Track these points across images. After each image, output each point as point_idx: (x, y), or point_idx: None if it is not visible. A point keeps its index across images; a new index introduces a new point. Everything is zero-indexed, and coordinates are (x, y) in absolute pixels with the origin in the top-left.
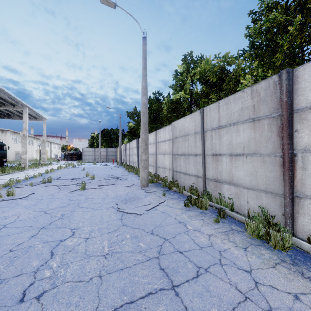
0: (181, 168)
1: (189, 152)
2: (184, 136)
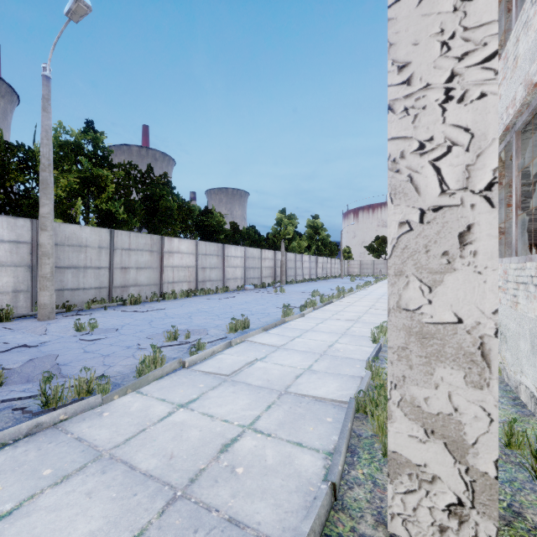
0: (66, 284)
1: (87, 265)
2: (78, 247)
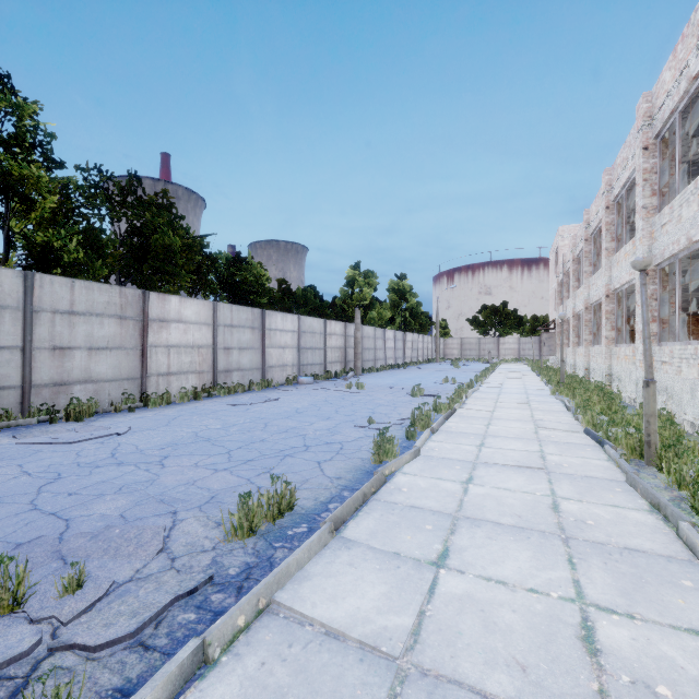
0: None
1: None
2: None
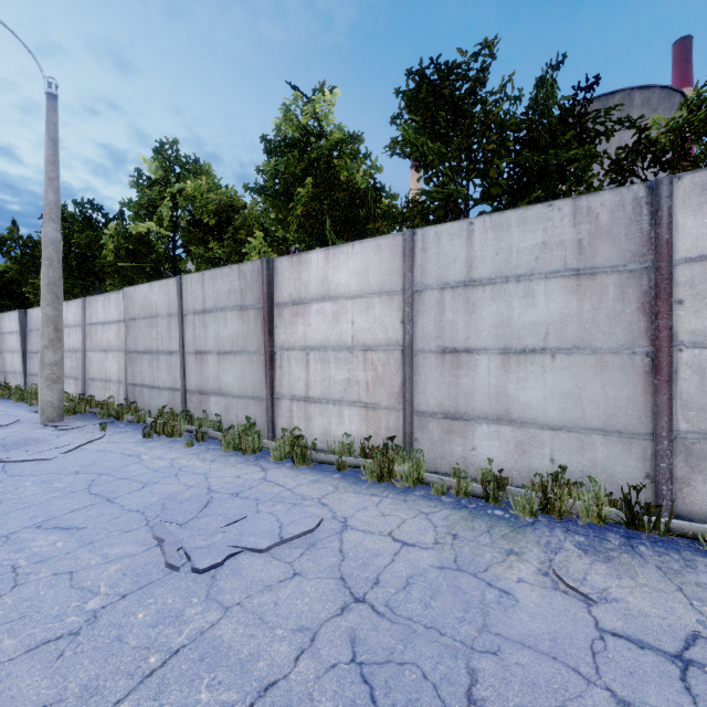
0: (144, 378)
1: (159, 347)
2: (150, 318)
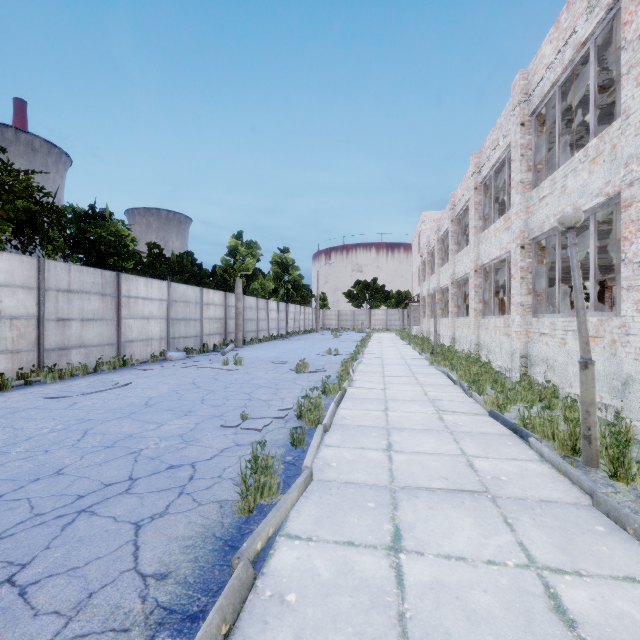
0: None
1: None
2: None
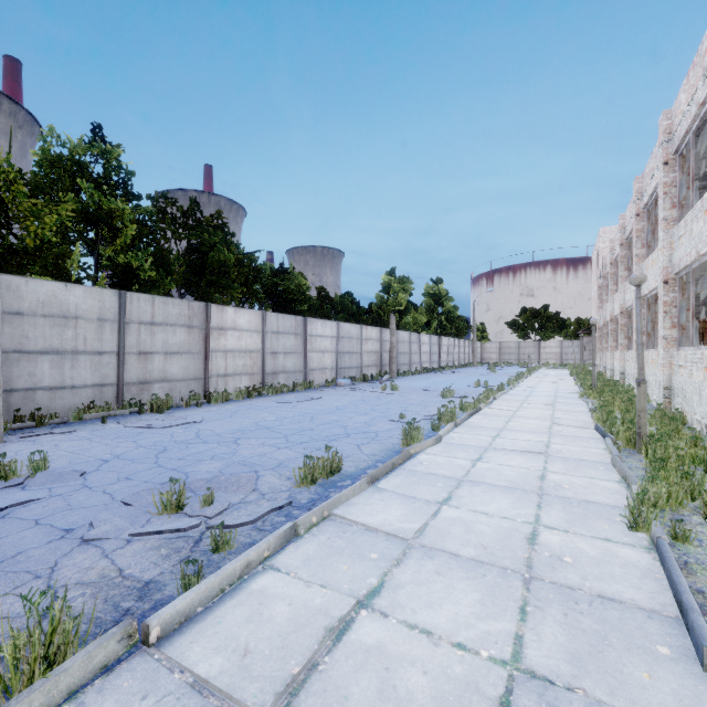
0: (40, 380)
1: (79, 348)
2: (61, 318)
